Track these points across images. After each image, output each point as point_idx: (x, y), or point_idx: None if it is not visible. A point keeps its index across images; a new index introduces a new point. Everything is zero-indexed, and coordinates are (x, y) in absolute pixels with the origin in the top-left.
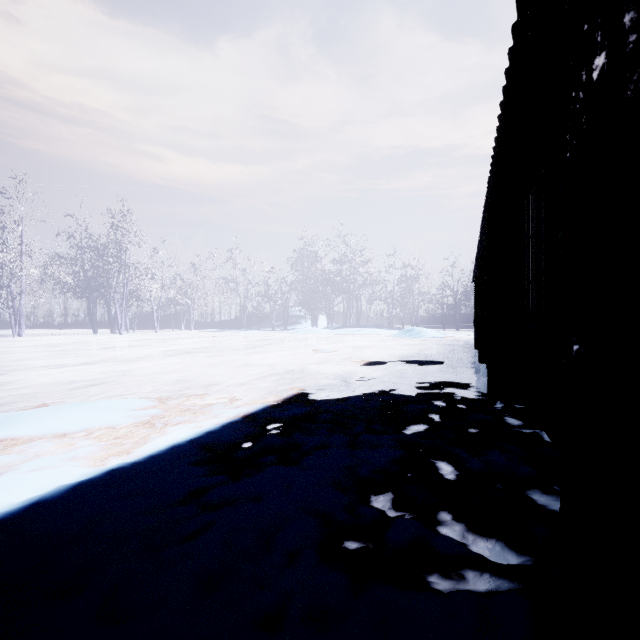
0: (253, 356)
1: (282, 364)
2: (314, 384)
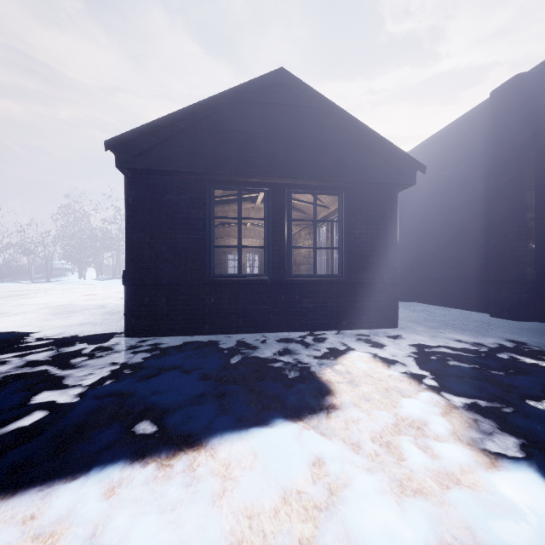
0: (23, 300)
1: (54, 303)
2: (81, 309)
